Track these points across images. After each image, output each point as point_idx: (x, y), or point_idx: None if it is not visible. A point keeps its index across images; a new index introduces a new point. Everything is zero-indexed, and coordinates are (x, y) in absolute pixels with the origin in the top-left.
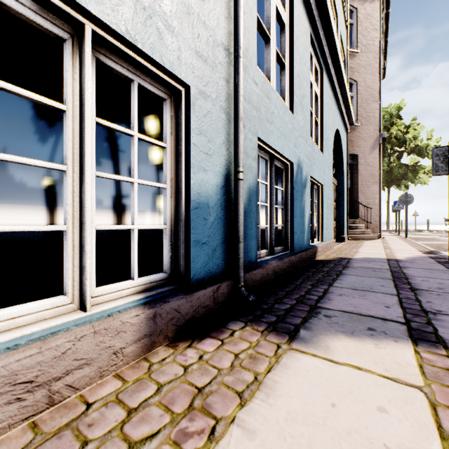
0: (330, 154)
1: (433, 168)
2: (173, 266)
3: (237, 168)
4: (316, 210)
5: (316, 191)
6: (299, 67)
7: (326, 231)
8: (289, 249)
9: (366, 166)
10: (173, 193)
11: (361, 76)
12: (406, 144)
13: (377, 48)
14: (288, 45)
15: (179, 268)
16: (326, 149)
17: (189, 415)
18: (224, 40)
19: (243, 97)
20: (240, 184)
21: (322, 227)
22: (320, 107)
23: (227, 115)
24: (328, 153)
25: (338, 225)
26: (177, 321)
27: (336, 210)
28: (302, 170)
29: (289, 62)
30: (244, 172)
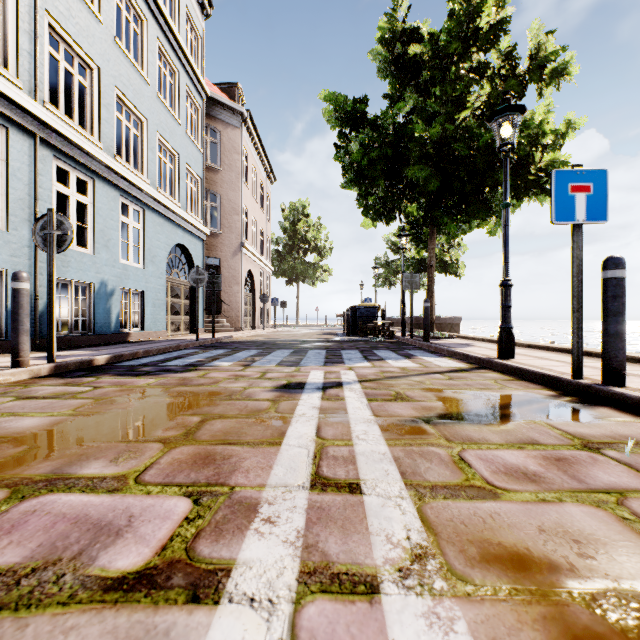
0: (162, 266)
1: (206, 286)
2: (0, 332)
3: (36, 295)
4: (140, 309)
5: (140, 295)
6: (103, 225)
7: (152, 323)
8: (92, 332)
9: (229, 269)
10: (0, 306)
11: (224, 191)
12: (310, 242)
13: (239, 170)
14: (92, 214)
15: (3, 333)
16: (152, 264)
17: (4, 356)
18: (28, 244)
19: (42, 262)
20: (37, 301)
21: (144, 320)
22: (144, 236)
23: (30, 273)
24: (157, 266)
25: (193, 320)
26: (2, 348)
27: (191, 306)
28: (108, 285)
29: (93, 224)
30: (43, 295)
